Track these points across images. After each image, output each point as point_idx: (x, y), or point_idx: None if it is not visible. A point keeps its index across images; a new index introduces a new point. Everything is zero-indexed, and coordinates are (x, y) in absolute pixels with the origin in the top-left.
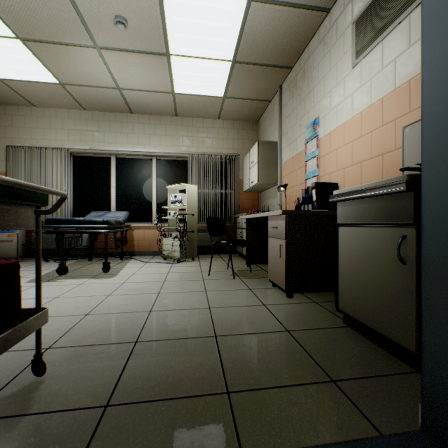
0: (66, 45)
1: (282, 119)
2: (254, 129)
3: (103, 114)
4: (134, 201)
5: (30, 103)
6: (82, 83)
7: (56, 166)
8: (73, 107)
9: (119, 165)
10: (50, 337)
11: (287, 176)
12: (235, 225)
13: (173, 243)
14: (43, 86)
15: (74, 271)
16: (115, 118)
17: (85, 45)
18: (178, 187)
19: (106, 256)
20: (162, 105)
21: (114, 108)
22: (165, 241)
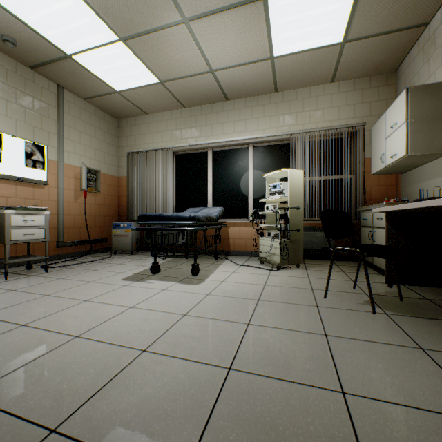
0: (157, 31)
1: None
2: (389, 84)
3: (200, 108)
4: (230, 195)
5: (142, 112)
6: (177, 76)
7: (161, 166)
8: (174, 107)
9: (215, 159)
10: (75, 394)
11: None
12: (357, 222)
13: (272, 244)
14: (148, 90)
15: (167, 270)
16: (210, 110)
17: (173, 23)
18: (278, 175)
19: (194, 257)
20: (259, 80)
21: (209, 98)
22: (262, 241)
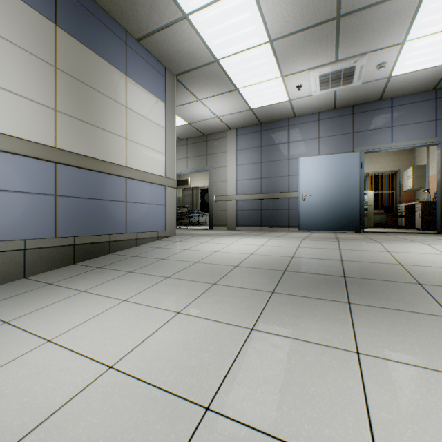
0: None
1: (428, 153)
2: (411, 153)
3: None
4: None
5: None
6: None
7: None
8: None
9: None
10: None
11: (431, 184)
12: (396, 211)
13: None
14: None
15: None
16: None
17: None
18: None
19: None
20: None
21: None
22: None
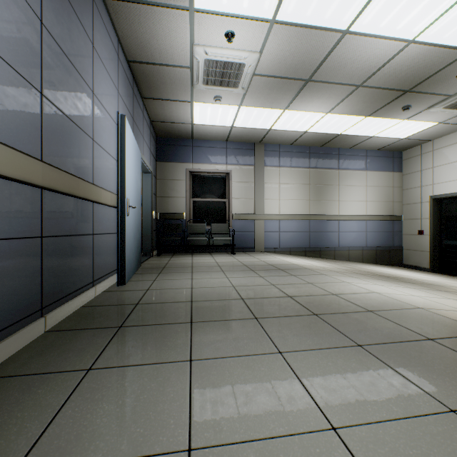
0: None
1: None
2: None
3: None
4: None
5: None
6: None
7: None
8: None
9: None
10: None
11: None
12: None
13: None
14: None
15: None
16: None
17: None
18: None
19: None
20: None
21: None
22: None
